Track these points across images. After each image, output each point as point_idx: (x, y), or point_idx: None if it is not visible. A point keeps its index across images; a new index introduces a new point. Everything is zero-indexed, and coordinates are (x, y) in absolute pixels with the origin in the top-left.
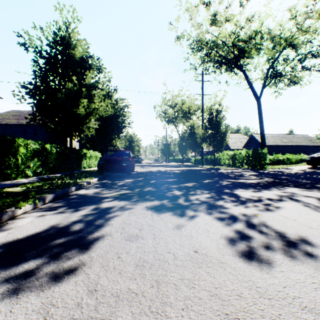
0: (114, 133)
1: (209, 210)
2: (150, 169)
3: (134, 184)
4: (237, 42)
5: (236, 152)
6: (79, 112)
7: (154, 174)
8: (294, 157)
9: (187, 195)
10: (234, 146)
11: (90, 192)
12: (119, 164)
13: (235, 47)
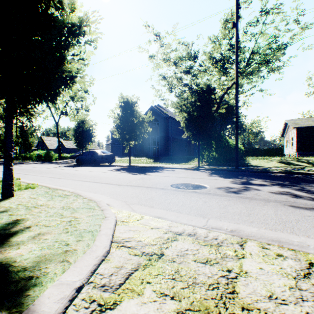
0: None
1: None
2: None
3: None
4: None
5: (41, 152)
6: None
7: None
8: None
9: None
10: (52, 147)
11: None
12: None
13: None
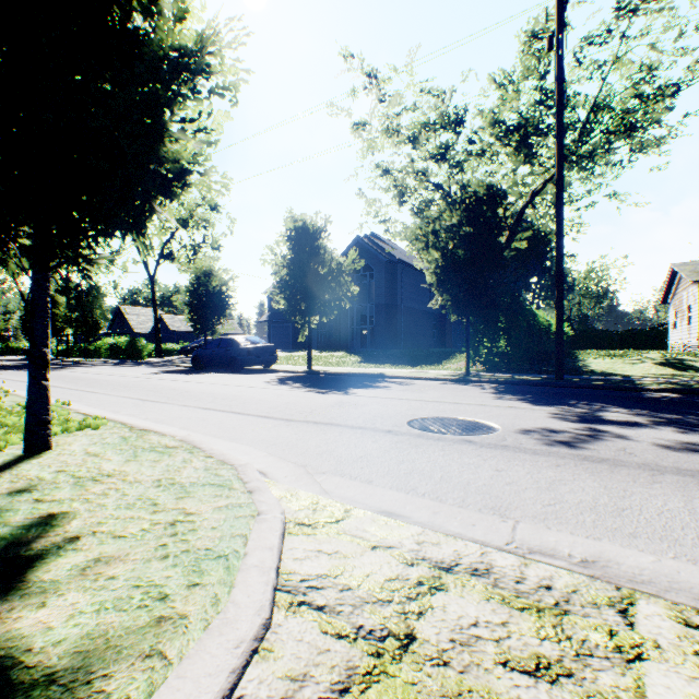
0: None
1: None
2: None
3: None
4: None
5: (118, 341)
6: None
7: None
8: None
9: None
10: (143, 329)
11: None
12: None
13: None
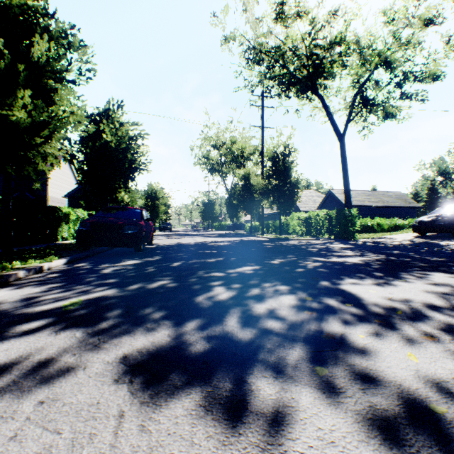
0: (118, 179)
1: (321, 366)
2: (181, 240)
3: (137, 271)
4: (314, 48)
5: (312, 214)
6: (14, 119)
7: (184, 248)
8: (386, 222)
9: (246, 301)
10: (305, 207)
11: (9, 298)
12: (119, 231)
13: (310, 59)
